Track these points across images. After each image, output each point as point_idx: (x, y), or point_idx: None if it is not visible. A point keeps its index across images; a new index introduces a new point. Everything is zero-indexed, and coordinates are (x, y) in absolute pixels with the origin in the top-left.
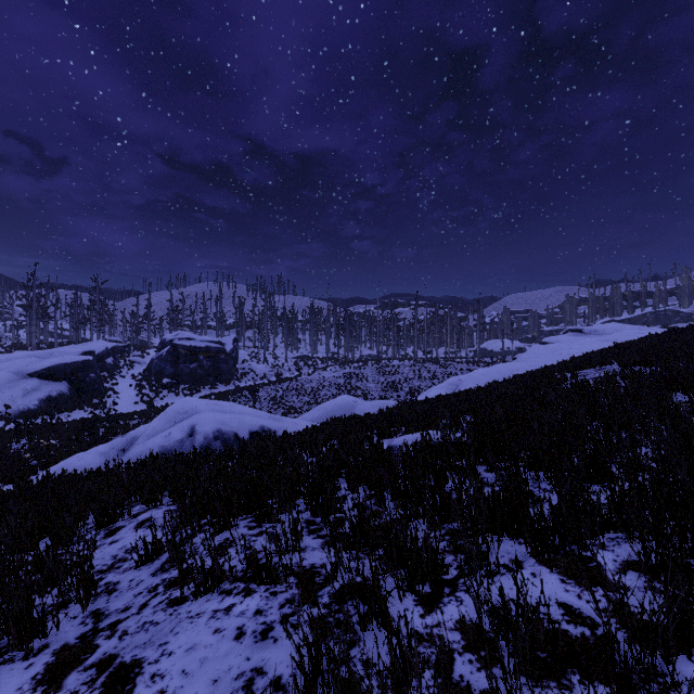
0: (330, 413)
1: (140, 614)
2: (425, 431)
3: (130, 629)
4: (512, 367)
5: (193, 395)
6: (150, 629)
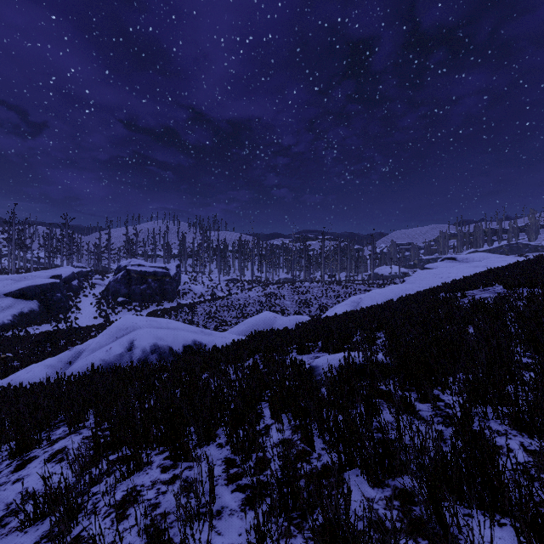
0: (254, 327)
1: None
2: (348, 353)
3: None
4: (403, 287)
5: (143, 311)
6: None
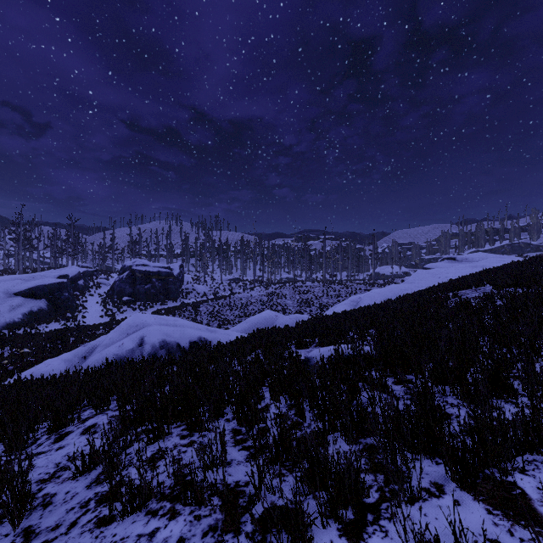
0: (256, 325)
1: (68, 534)
2: (338, 345)
3: None
4: (401, 287)
5: (147, 310)
6: None
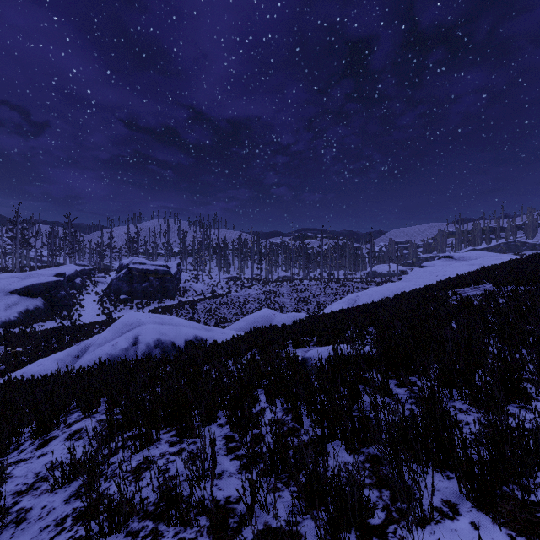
0: (253, 324)
1: None
2: (337, 345)
3: None
4: (399, 285)
5: (144, 308)
6: None
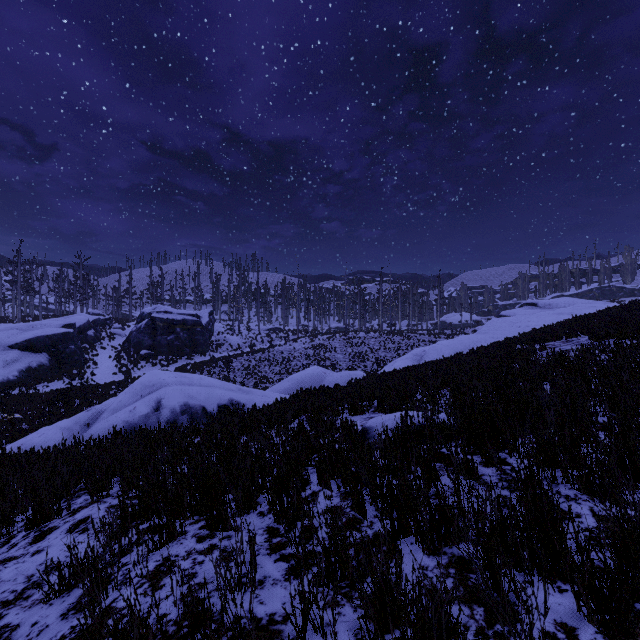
0: (300, 384)
1: None
2: (405, 412)
3: None
4: (474, 338)
5: (170, 365)
6: None
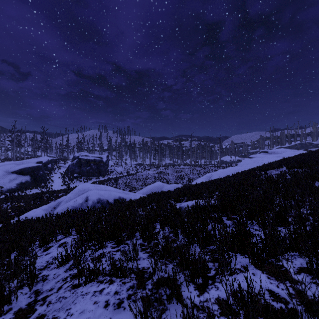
0: (151, 190)
1: (58, 292)
2: (197, 200)
3: (52, 300)
4: (235, 168)
5: (88, 181)
6: (62, 301)
